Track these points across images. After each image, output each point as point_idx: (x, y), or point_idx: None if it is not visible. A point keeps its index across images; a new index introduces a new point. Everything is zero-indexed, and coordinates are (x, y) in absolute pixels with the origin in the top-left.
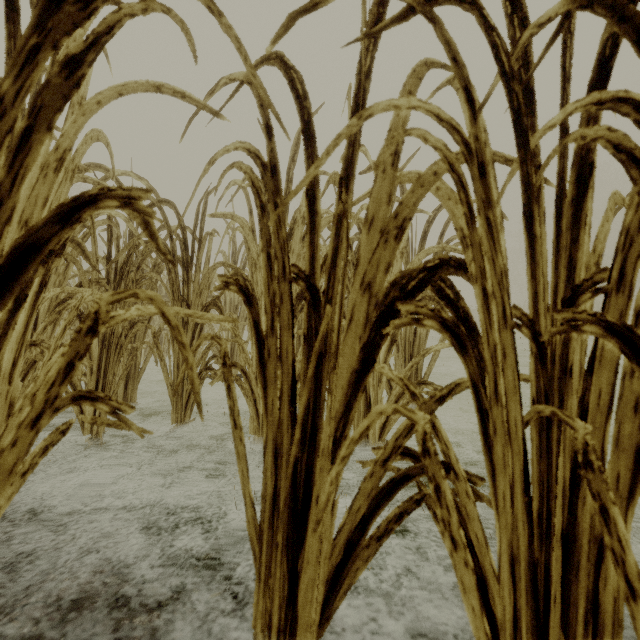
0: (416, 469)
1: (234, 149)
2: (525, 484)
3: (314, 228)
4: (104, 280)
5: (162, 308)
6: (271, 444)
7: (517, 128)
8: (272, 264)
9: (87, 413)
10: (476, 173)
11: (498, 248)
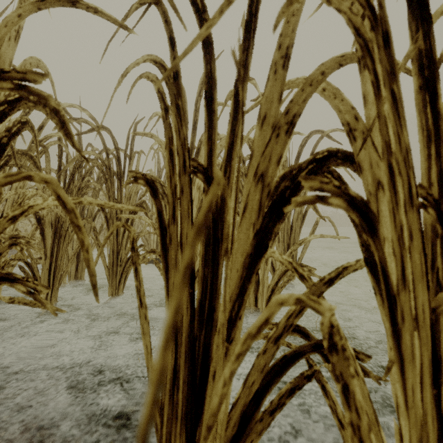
0: (307, 347)
1: (143, 62)
2: (434, 376)
3: (212, 126)
4: None
5: (57, 191)
6: None
7: (420, 0)
8: (174, 159)
9: None
10: (381, 41)
11: (404, 123)
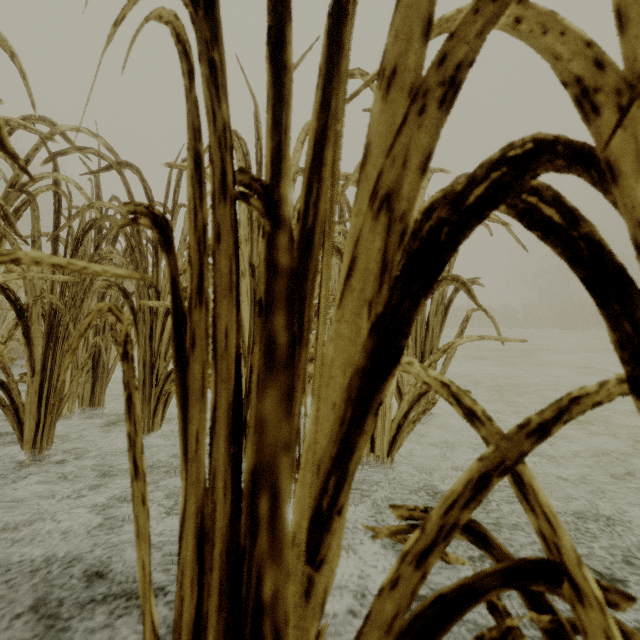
0: (491, 581)
1: None
2: None
3: (281, 97)
4: None
5: None
6: (194, 515)
7: None
8: (203, 169)
9: (27, 422)
10: None
11: None
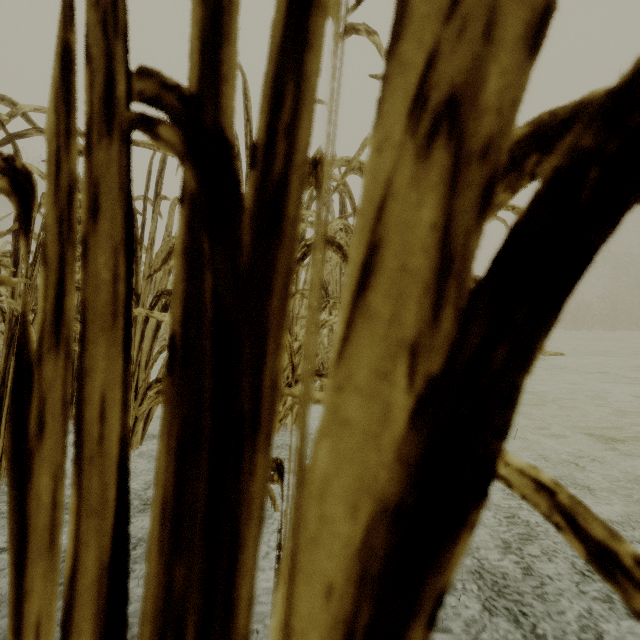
0: None
1: None
2: None
3: None
4: (7, 257)
5: None
6: None
7: None
8: (75, 74)
9: None
10: None
11: None
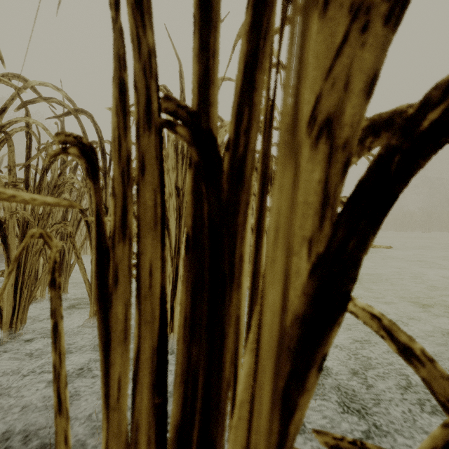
0: None
1: None
2: None
3: (208, 20)
4: (21, 183)
5: None
6: None
7: None
8: (128, 97)
9: (5, 308)
10: None
11: None
